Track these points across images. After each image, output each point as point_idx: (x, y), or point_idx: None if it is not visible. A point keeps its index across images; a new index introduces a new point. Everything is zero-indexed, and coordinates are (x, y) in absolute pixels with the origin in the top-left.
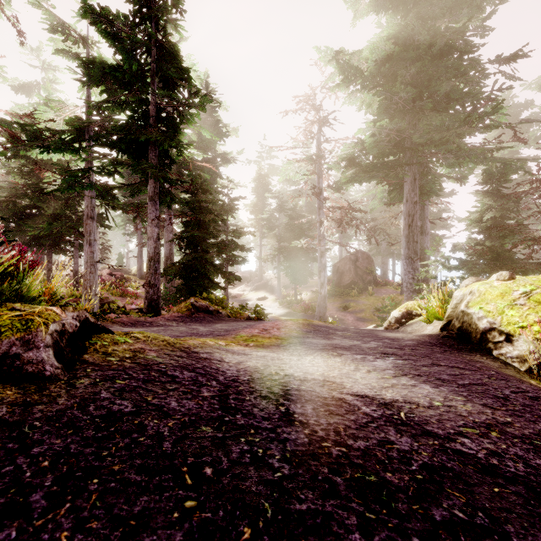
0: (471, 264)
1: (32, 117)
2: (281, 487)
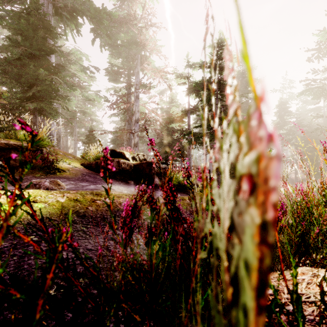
0: None
1: (172, 114)
2: None
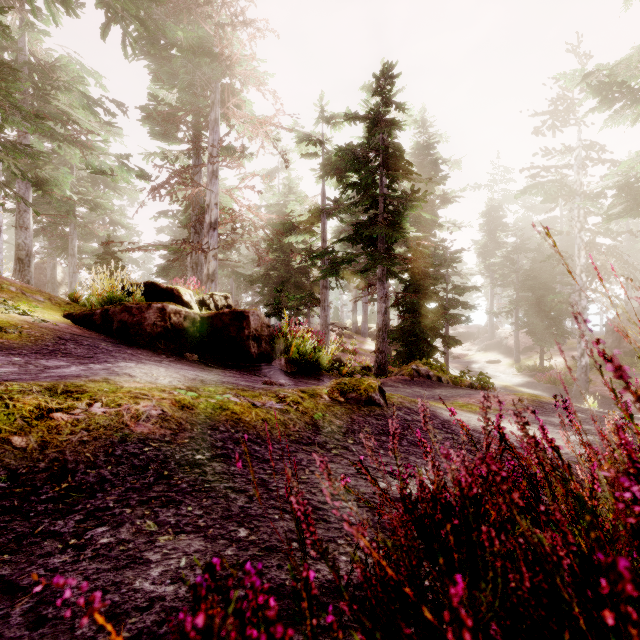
0: None
1: (289, 215)
2: (460, 444)
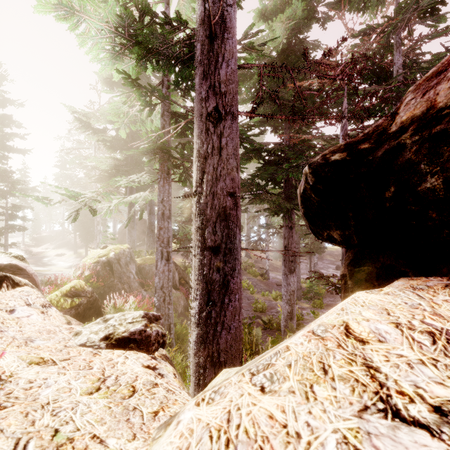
0: (177, 231)
1: None
2: None
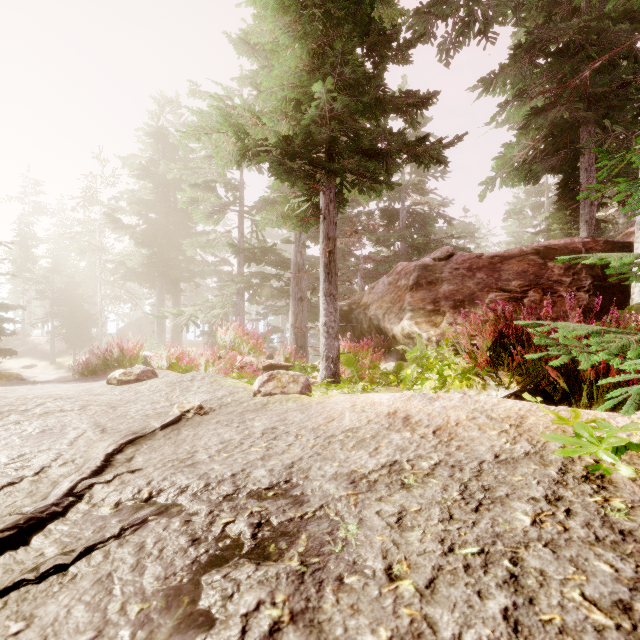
0: (207, 333)
1: None
2: None
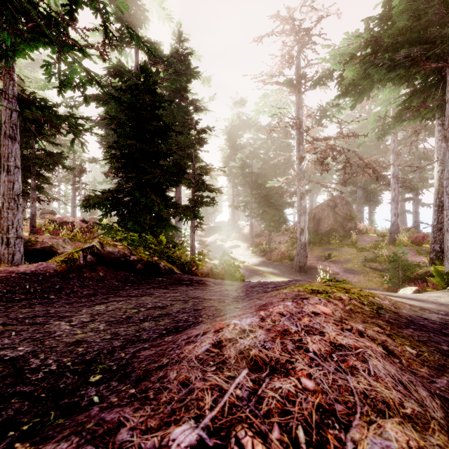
0: None
1: None
2: None
